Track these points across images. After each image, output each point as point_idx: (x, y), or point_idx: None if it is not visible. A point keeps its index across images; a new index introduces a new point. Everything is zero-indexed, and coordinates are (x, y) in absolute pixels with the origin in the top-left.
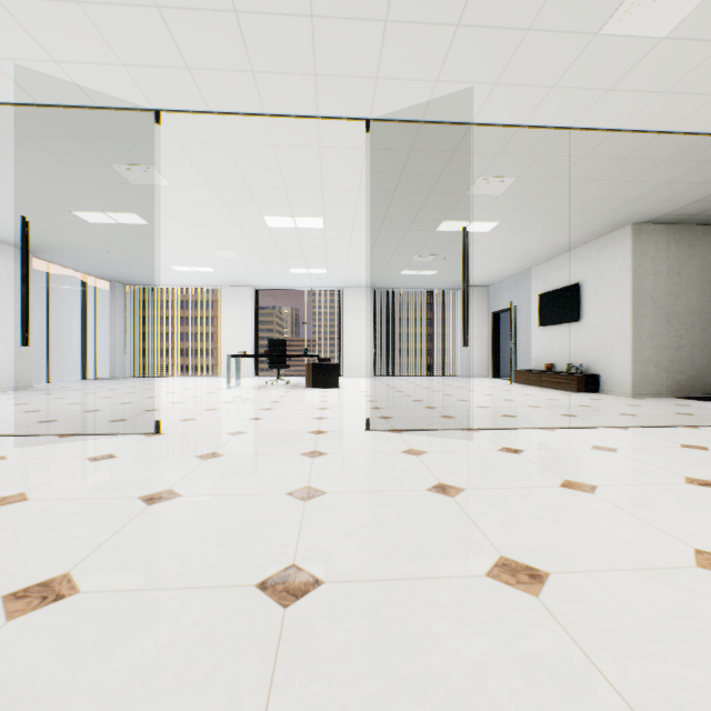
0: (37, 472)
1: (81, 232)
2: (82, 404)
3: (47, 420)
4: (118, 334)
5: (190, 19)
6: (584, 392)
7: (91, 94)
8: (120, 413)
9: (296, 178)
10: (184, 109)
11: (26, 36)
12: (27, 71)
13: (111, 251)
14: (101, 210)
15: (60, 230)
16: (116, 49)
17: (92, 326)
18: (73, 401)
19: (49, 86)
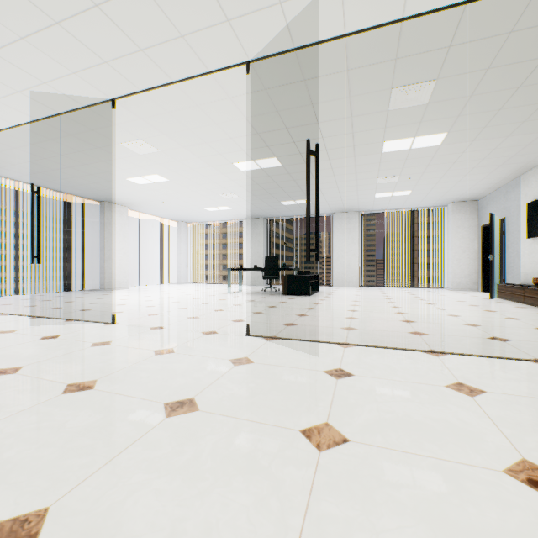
0: (2, 343)
1: (140, 191)
2: (125, 300)
3: (86, 309)
4: (182, 255)
5: (79, 24)
6: None
7: (76, 99)
8: (129, 307)
9: (232, 128)
10: (127, 93)
11: (21, 71)
12: (39, 94)
13: (164, 201)
14: (139, 175)
15: (130, 191)
16: (62, 63)
17: (169, 250)
18: (126, 298)
19: (55, 100)
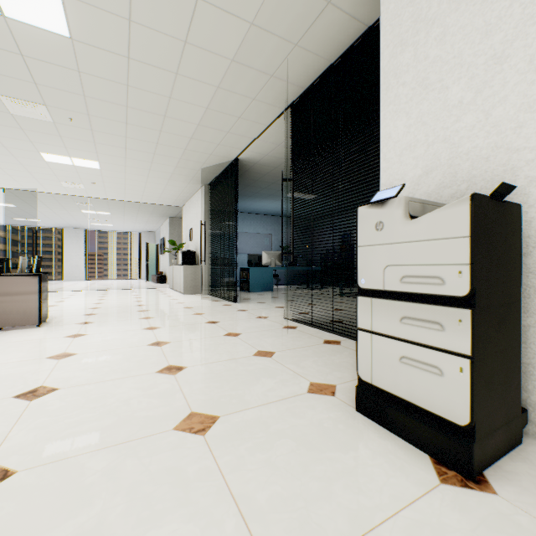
0: None
1: None
2: None
3: None
4: None
5: None
6: (160, 283)
7: None
8: None
9: None
10: None
11: None
12: None
13: None
14: None
15: None
16: None
17: None
18: None
19: None
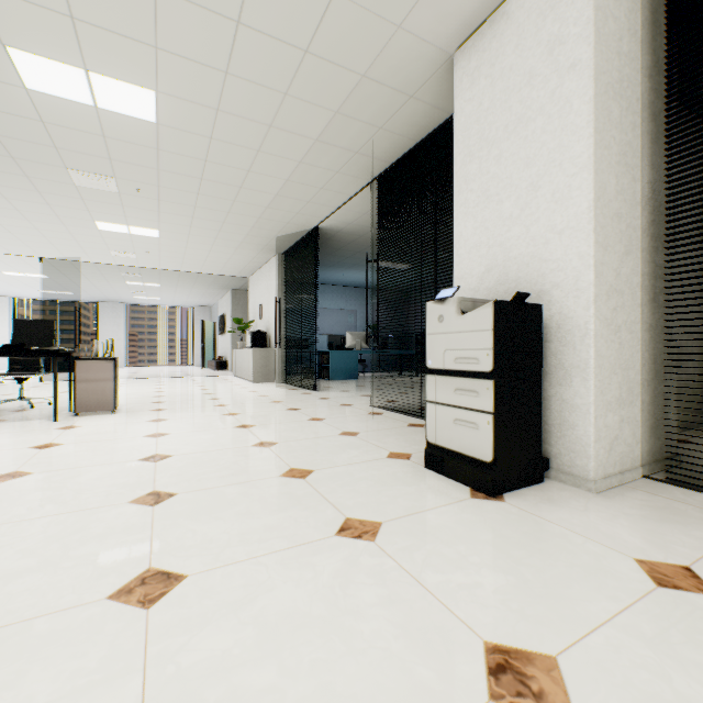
0: None
1: None
2: None
3: None
4: None
5: None
6: (220, 370)
7: None
8: None
9: (15, 264)
10: None
11: None
12: None
13: None
14: None
15: None
16: None
17: None
18: None
19: None
